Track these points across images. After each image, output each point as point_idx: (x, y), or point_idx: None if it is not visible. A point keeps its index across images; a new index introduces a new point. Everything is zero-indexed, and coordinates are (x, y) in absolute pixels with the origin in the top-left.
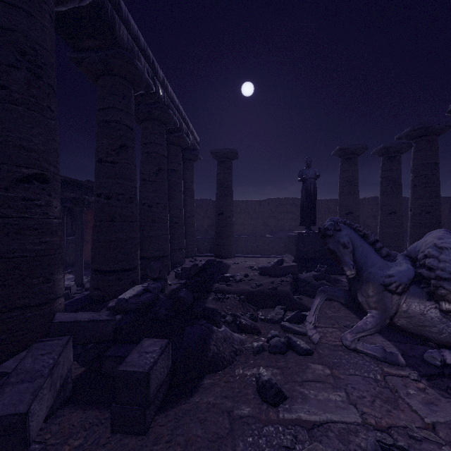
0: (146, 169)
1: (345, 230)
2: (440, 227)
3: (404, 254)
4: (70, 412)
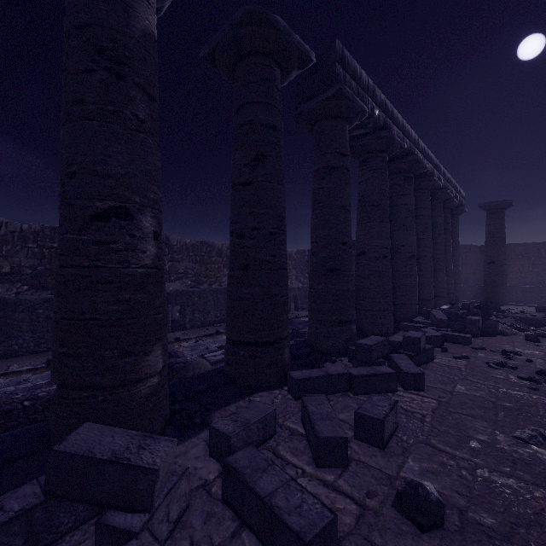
0: None
1: None
2: None
3: None
4: None
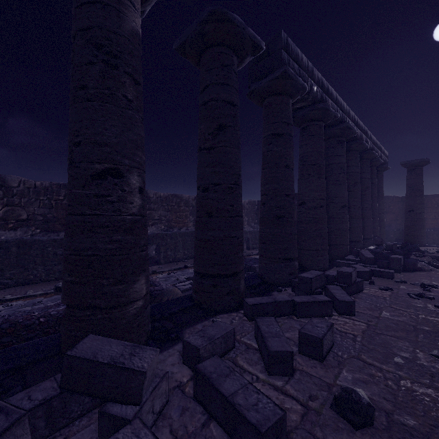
0: None
1: None
2: None
3: None
4: None
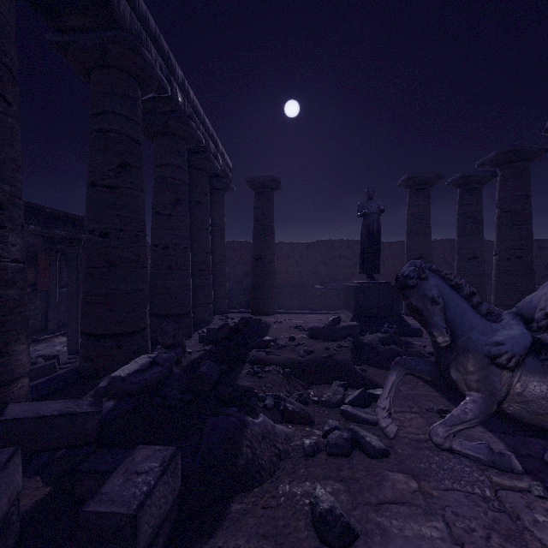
0: (161, 199)
1: (432, 279)
2: (532, 276)
3: (512, 312)
4: None
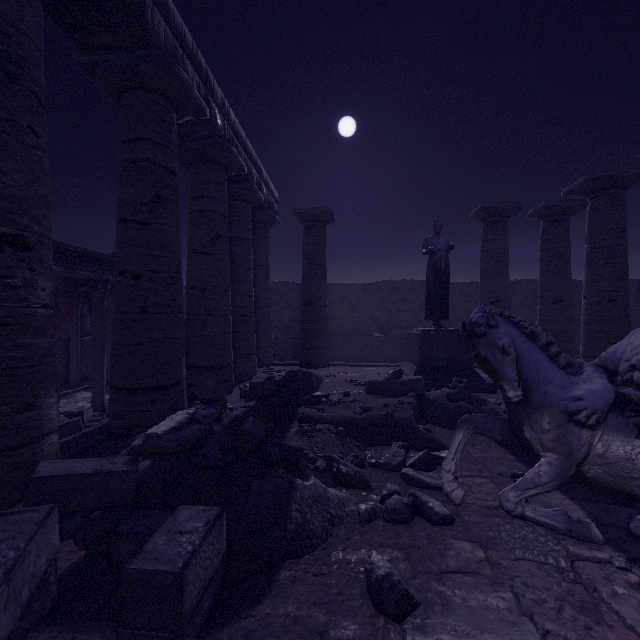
0: (198, 235)
1: (504, 326)
2: (628, 323)
3: (595, 364)
4: (50, 637)
